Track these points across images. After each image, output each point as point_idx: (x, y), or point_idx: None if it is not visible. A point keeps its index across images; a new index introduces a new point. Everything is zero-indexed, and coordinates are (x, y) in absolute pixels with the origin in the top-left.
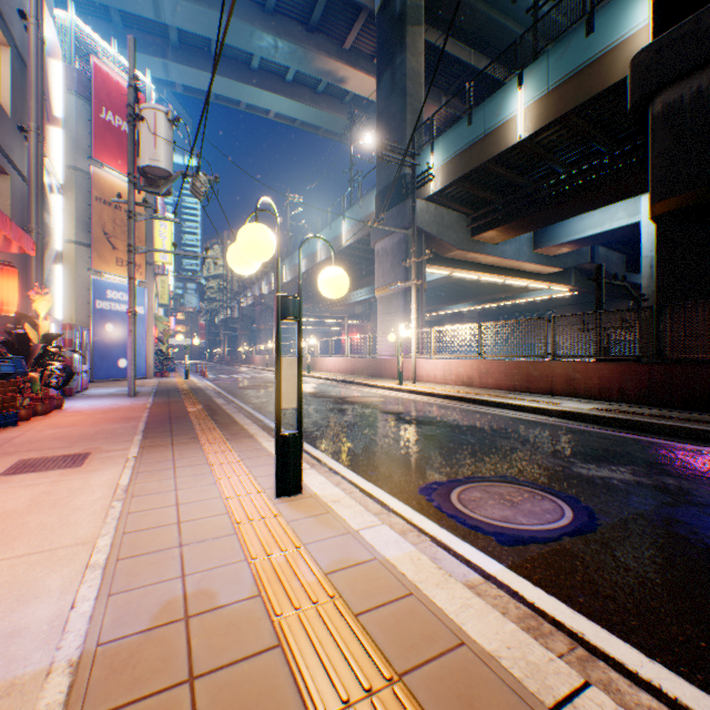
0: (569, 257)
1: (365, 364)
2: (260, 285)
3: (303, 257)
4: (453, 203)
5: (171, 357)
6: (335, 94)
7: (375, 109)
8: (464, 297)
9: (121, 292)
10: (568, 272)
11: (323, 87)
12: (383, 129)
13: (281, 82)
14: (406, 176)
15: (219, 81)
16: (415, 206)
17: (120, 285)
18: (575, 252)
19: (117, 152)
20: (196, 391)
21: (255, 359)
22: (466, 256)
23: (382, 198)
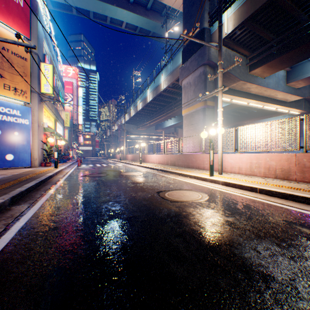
0: (306, 90)
1: (176, 158)
2: (120, 120)
3: (140, 101)
4: (237, 46)
5: (50, 153)
6: (157, 10)
7: (179, 18)
8: (226, 123)
9: (8, 108)
10: (301, 101)
11: (150, 4)
12: (187, 5)
13: (127, 3)
14: (205, 29)
15: (93, 2)
16: (221, 26)
17: (7, 103)
18: (309, 87)
19: (4, 10)
20: (21, 182)
21: (117, 156)
22: (243, 87)
23: (186, 50)
